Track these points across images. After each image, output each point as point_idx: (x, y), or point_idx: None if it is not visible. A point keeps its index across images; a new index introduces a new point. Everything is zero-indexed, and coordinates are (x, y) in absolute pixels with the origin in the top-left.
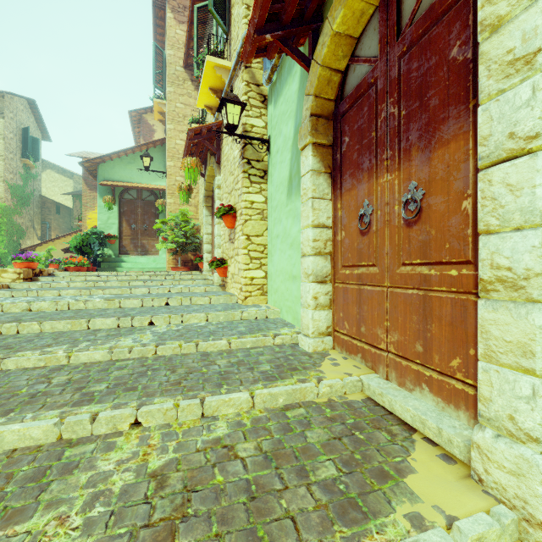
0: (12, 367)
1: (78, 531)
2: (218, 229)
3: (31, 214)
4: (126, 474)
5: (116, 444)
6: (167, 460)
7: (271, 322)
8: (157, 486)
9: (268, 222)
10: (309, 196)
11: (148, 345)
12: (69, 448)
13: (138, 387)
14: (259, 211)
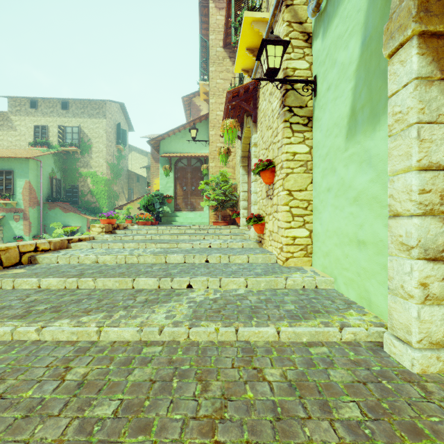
0: (48, 338)
1: None
2: (255, 186)
3: (122, 183)
4: None
5: None
6: None
7: (325, 296)
8: None
9: (313, 174)
10: (411, 121)
11: (180, 326)
12: None
13: (152, 424)
14: (302, 163)
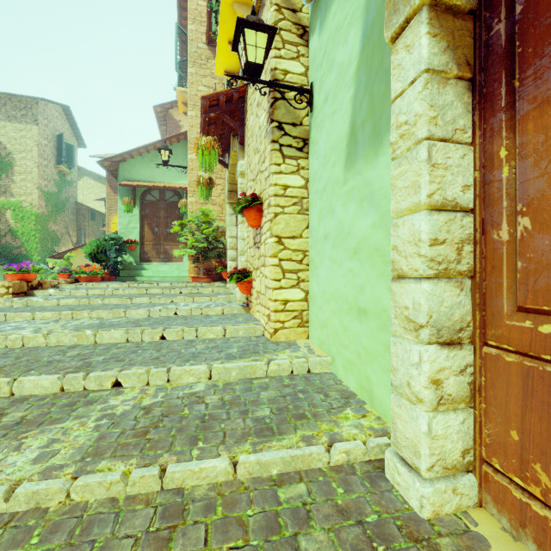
0: None
1: None
2: (242, 230)
3: (66, 221)
4: None
5: None
6: None
7: (317, 386)
8: None
9: (310, 216)
10: (420, 136)
11: (55, 476)
12: None
13: None
14: (296, 200)
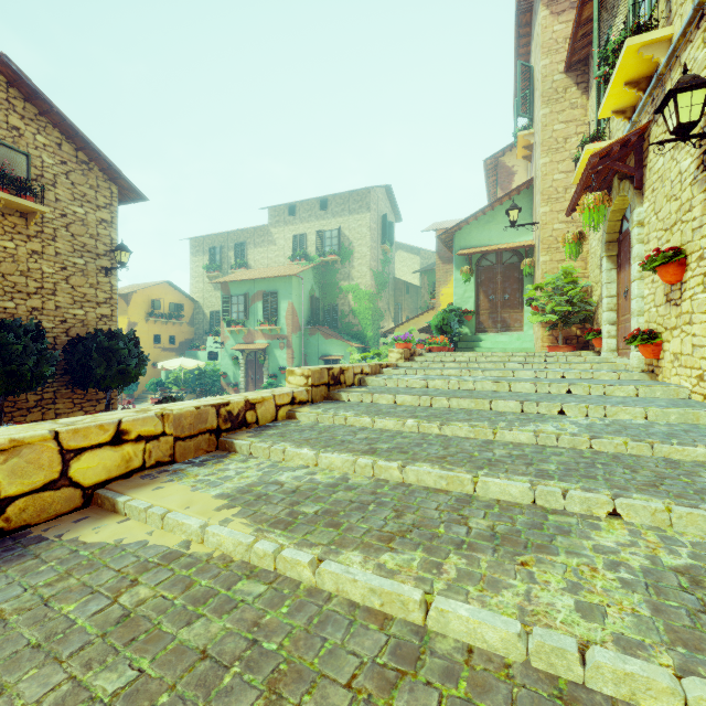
0: (448, 434)
1: (616, 583)
2: (639, 288)
3: (387, 297)
4: (636, 557)
5: (600, 526)
6: (685, 563)
7: None
8: (690, 582)
9: None
10: None
11: (579, 436)
12: (549, 514)
13: (597, 477)
14: None
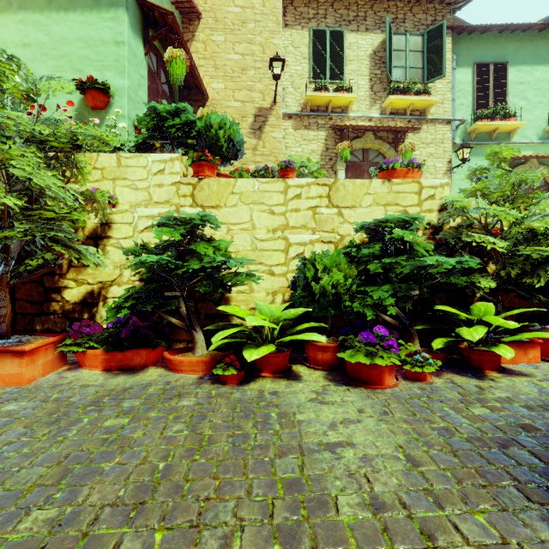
0: None
1: None
2: None
3: None
4: None
5: None
6: None
7: None
8: None
9: None
10: None
11: None
12: None
13: None
14: None
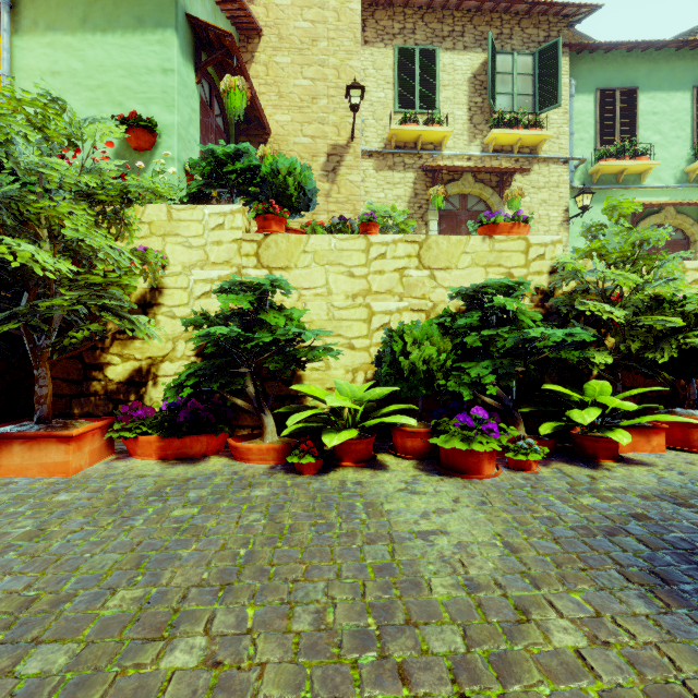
0: None
1: None
2: None
3: None
4: None
5: None
6: None
7: None
8: None
9: None
10: None
11: None
12: None
13: None
14: None
